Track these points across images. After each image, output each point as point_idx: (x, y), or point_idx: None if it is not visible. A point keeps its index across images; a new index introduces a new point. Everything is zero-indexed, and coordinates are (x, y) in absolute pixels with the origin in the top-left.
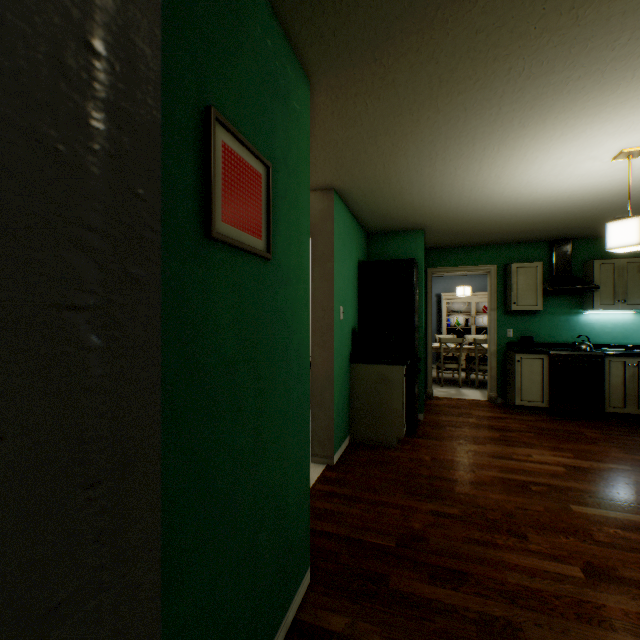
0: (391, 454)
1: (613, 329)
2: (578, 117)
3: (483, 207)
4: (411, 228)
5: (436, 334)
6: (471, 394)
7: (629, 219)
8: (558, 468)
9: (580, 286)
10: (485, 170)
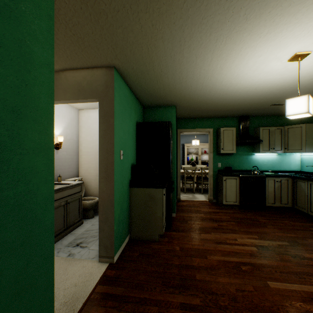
0: (155, 247)
1: (267, 162)
2: (283, 15)
3: (209, 92)
4: (168, 104)
5: (182, 164)
6: (200, 197)
7: (301, 96)
8: (253, 248)
9: (254, 140)
10: (214, 61)
